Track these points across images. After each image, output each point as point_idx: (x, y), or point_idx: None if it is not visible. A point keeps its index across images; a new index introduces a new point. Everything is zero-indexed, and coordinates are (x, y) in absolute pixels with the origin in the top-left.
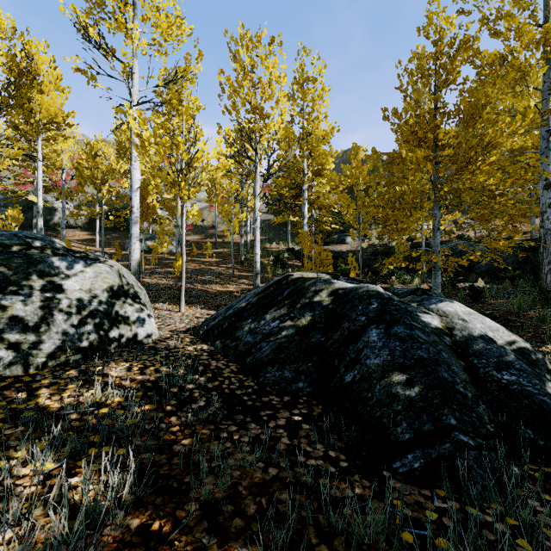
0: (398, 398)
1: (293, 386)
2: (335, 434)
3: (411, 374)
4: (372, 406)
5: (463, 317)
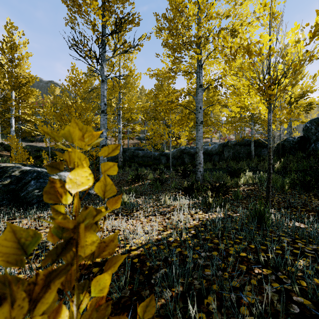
0: (35, 195)
1: (1, 203)
2: (16, 208)
3: (40, 190)
4: (28, 198)
5: (66, 176)
